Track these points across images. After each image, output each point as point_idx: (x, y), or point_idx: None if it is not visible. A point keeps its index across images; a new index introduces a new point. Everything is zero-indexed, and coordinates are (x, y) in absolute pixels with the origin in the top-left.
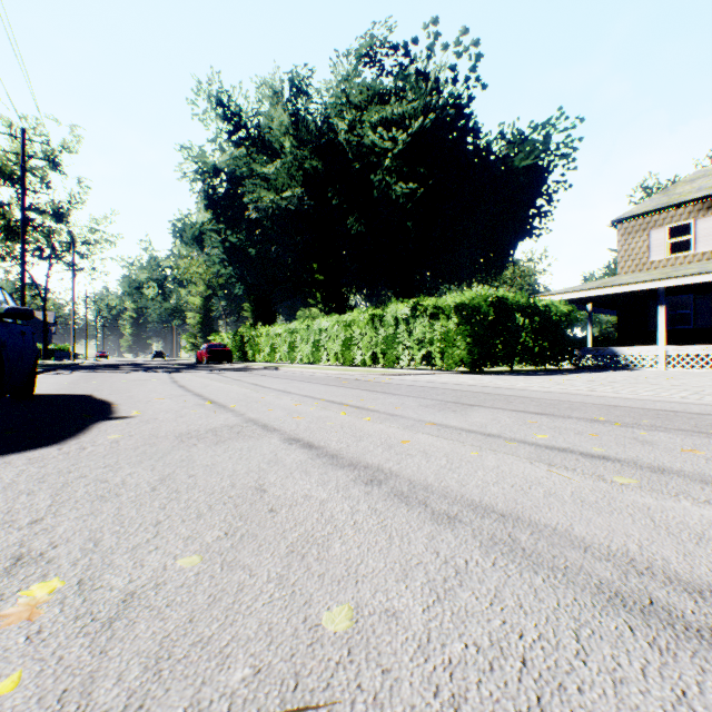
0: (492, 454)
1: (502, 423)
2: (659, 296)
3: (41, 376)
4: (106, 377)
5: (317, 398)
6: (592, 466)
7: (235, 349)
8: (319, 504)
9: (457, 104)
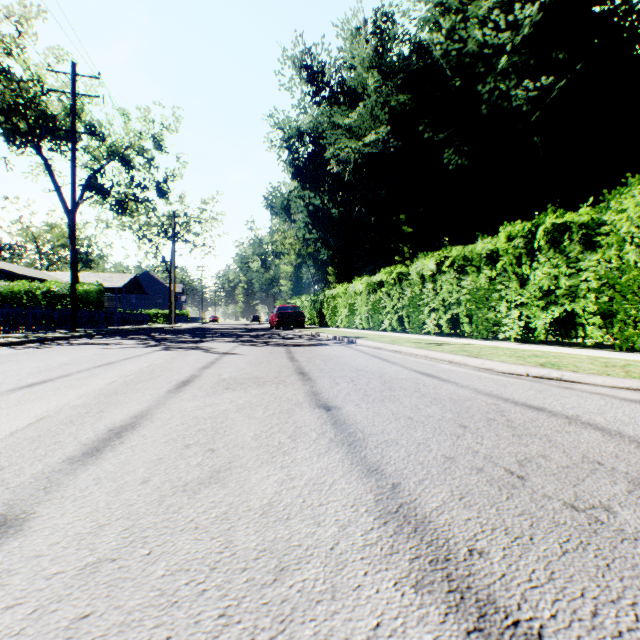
0: None
1: None
2: None
3: None
4: None
5: None
6: None
7: (312, 313)
8: None
9: None
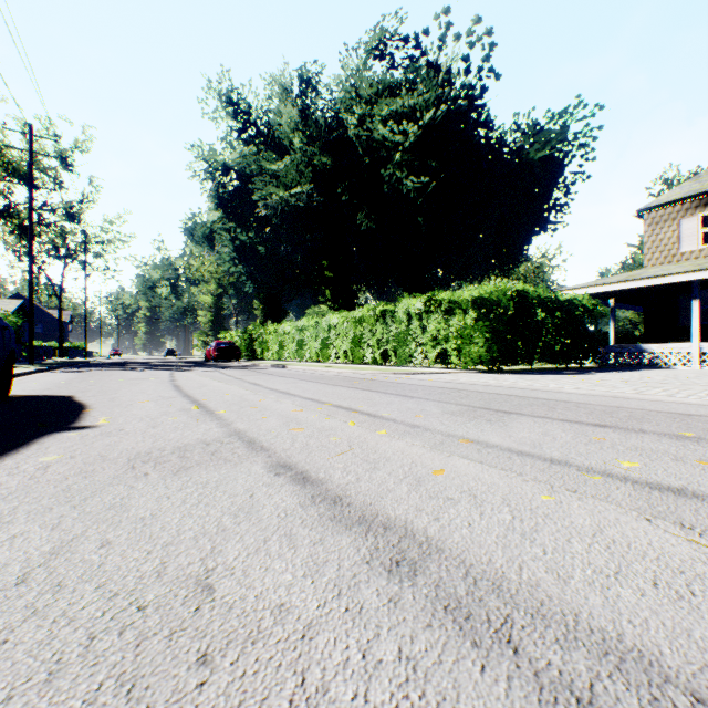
0: (575, 499)
1: (559, 440)
2: (692, 289)
3: (41, 374)
4: (104, 376)
5: (322, 402)
6: None
7: (244, 347)
8: (302, 638)
9: (470, 95)
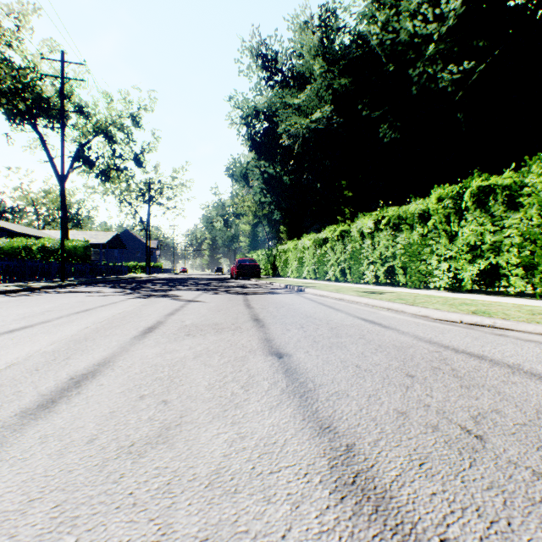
0: None
1: None
2: None
3: None
4: None
5: None
6: None
7: (267, 265)
8: None
9: None
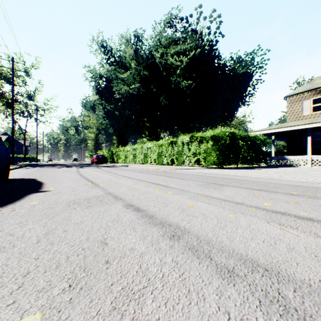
0: (242, 216)
1: (242, 195)
2: (307, 132)
3: (18, 169)
4: (47, 170)
5: (144, 181)
6: (307, 226)
7: (109, 157)
8: (139, 256)
9: (210, 44)
